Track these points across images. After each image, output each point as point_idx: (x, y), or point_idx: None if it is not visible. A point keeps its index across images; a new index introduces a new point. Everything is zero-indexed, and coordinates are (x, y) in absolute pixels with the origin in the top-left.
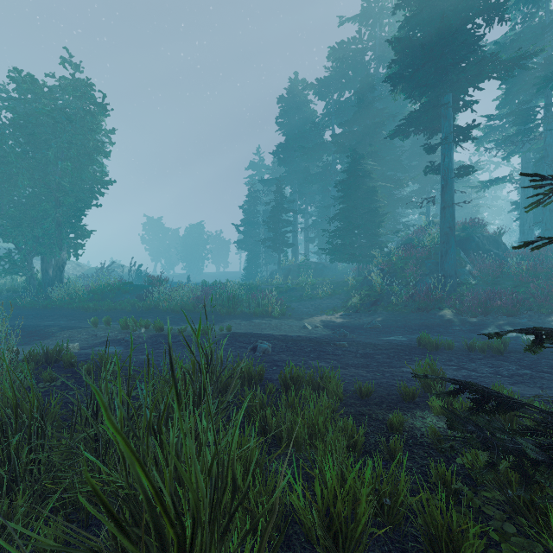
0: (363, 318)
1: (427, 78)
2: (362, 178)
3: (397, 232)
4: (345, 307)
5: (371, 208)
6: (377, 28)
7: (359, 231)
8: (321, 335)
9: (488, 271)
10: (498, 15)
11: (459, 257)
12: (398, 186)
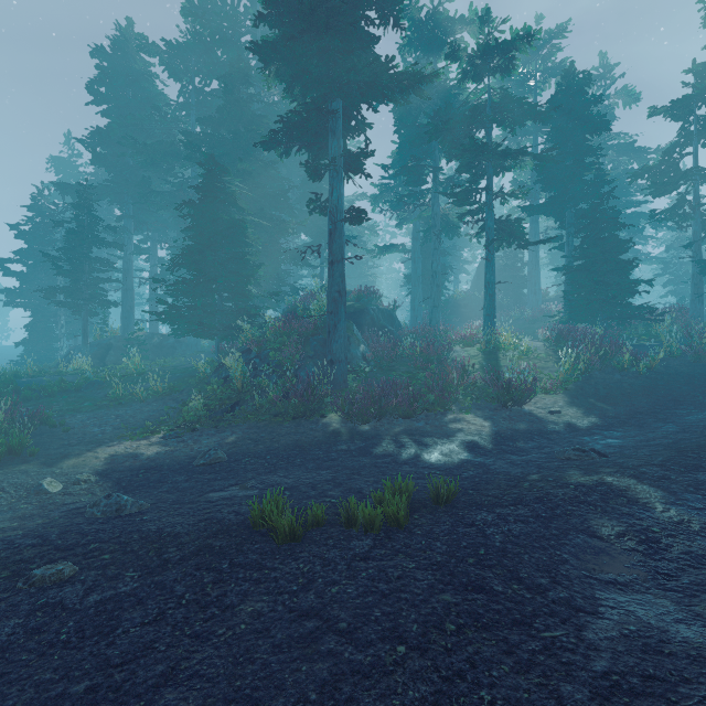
0: (203, 440)
1: (308, 58)
2: (226, 205)
3: (276, 295)
4: (177, 418)
5: (239, 254)
6: (258, 5)
7: (217, 286)
8: (61, 516)
9: (383, 354)
10: (393, 14)
11: (352, 335)
12: (282, 230)
